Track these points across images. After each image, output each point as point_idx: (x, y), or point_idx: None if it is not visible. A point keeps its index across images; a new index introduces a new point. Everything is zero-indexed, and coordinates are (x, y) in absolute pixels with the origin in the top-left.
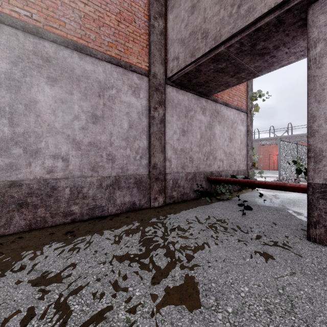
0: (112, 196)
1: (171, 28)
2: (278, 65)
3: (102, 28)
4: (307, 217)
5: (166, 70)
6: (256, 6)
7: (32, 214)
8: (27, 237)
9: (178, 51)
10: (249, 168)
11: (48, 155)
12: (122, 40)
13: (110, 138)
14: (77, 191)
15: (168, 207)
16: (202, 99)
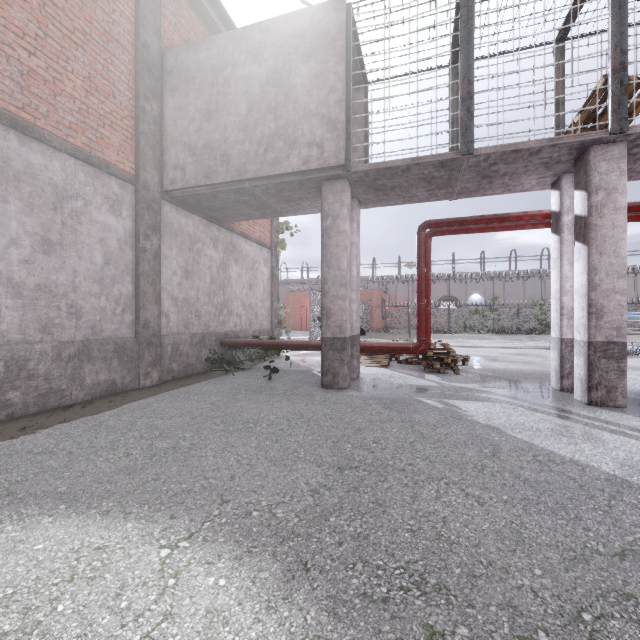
0: (79, 374)
1: (171, 119)
2: (303, 211)
3: (61, 98)
4: (322, 368)
5: (162, 178)
6: (282, 161)
7: None
8: None
9: (184, 160)
10: (274, 326)
11: None
12: (94, 122)
13: (73, 278)
14: (18, 366)
15: (168, 384)
16: (213, 226)
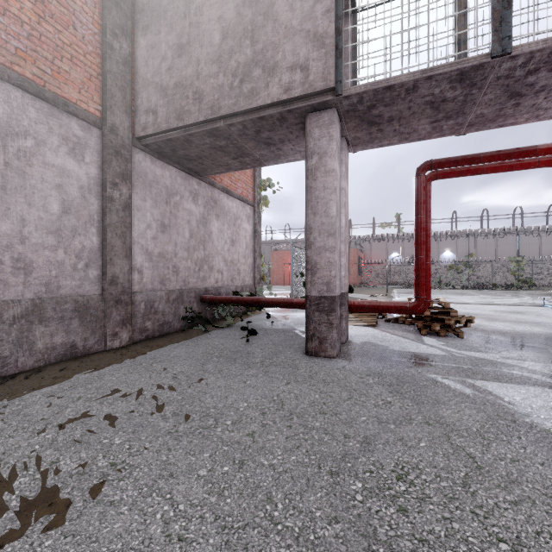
0: (26, 337)
1: (143, 60)
2: (285, 159)
3: (3, 18)
4: (306, 332)
5: (134, 124)
6: (260, 91)
7: None
8: None
9: (155, 102)
10: (257, 282)
11: None
12: (49, 52)
13: (20, 228)
14: None
15: (138, 345)
16: (192, 180)
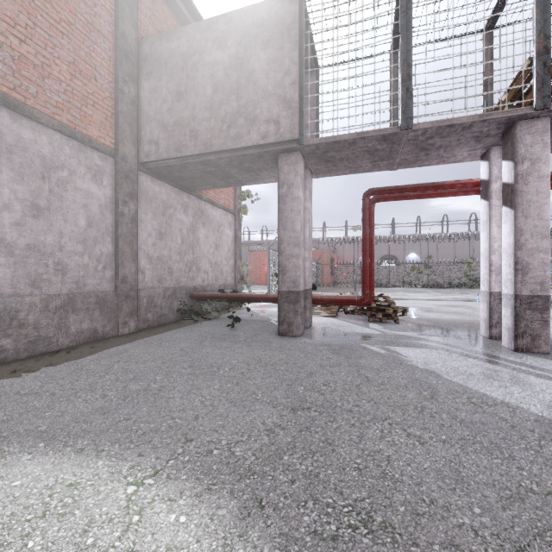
0: (64, 323)
1: (147, 100)
2: (262, 181)
3: (48, 80)
4: (278, 318)
5: (138, 152)
6: (243, 136)
7: None
8: None
9: (157, 135)
10: (237, 281)
11: None
12: (78, 102)
13: (59, 239)
14: (10, 317)
15: (144, 332)
16: (183, 194)
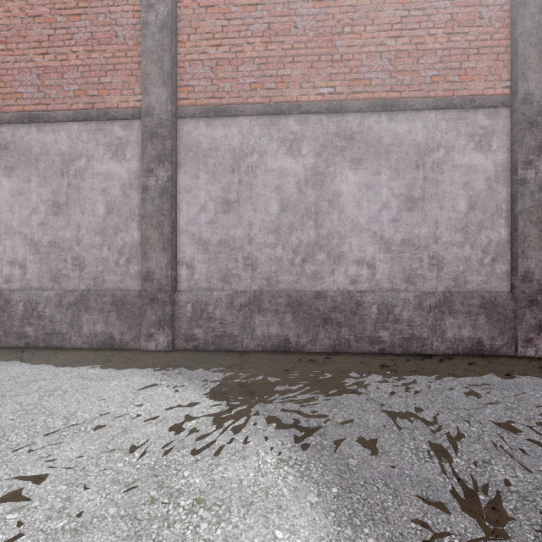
0: (439, 325)
1: None
2: None
3: (422, 59)
4: None
5: None
6: None
7: (336, 334)
8: (336, 359)
9: None
10: None
11: (352, 260)
12: (456, 61)
13: (434, 230)
14: (387, 310)
15: None
16: None
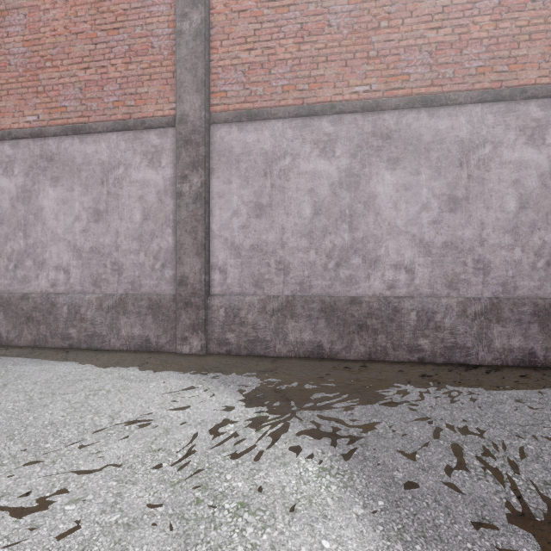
0: (485, 334)
1: None
2: None
3: (466, 50)
4: None
5: None
6: None
7: (371, 341)
8: (372, 368)
9: None
10: None
11: (388, 265)
12: (505, 49)
13: (479, 232)
14: (427, 317)
15: None
16: None
